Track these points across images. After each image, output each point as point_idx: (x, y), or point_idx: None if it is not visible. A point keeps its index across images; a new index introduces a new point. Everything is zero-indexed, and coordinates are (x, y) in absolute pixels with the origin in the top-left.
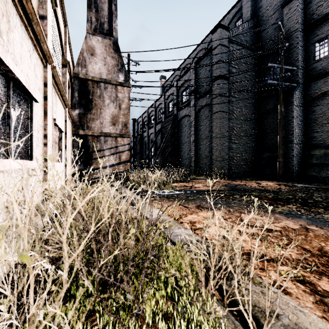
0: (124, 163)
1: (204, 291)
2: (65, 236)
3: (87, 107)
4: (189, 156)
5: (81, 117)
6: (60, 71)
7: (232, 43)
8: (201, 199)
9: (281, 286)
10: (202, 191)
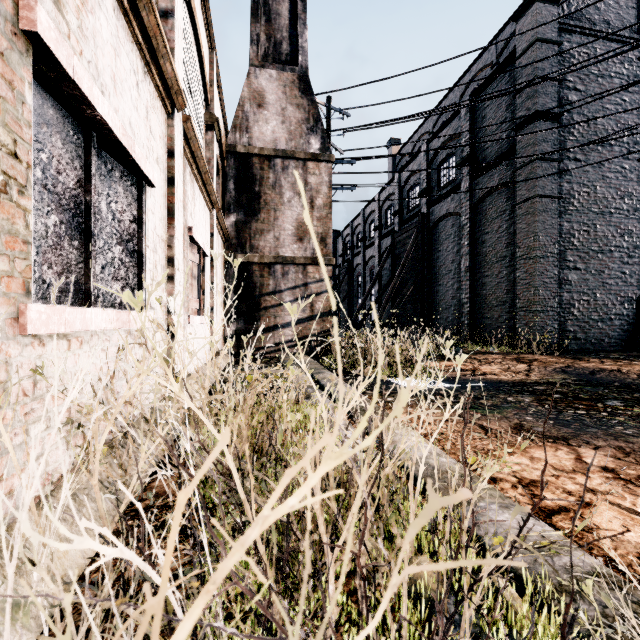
0: (321, 318)
1: None
2: None
3: (250, 208)
4: (457, 302)
5: (241, 229)
6: (202, 137)
7: (568, 33)
8: (516, 406)
9: None
10: (508, 384)
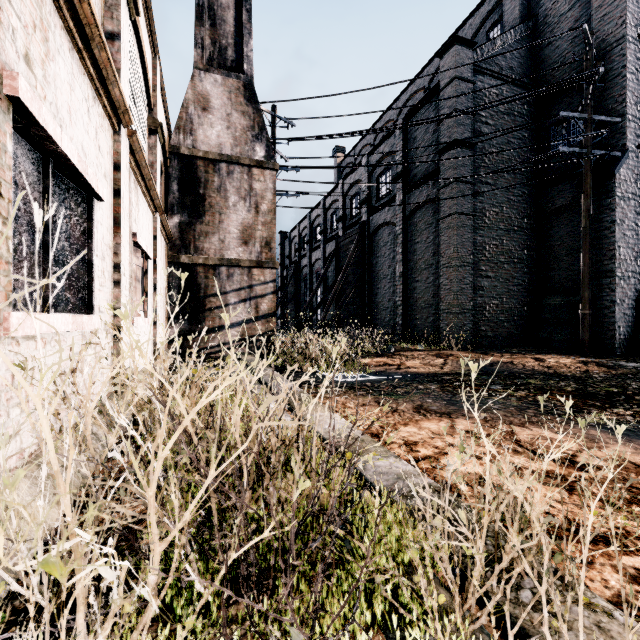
0: (266, 319)
1: (460, 615)
2: (152, 489)
3: (194, 210)
4: (393, 304)
5: (185, 230)
6: (145, 142)
7: (481, 74)
8: (423, 392)
9: (638, 607)
10: (423, 375)
